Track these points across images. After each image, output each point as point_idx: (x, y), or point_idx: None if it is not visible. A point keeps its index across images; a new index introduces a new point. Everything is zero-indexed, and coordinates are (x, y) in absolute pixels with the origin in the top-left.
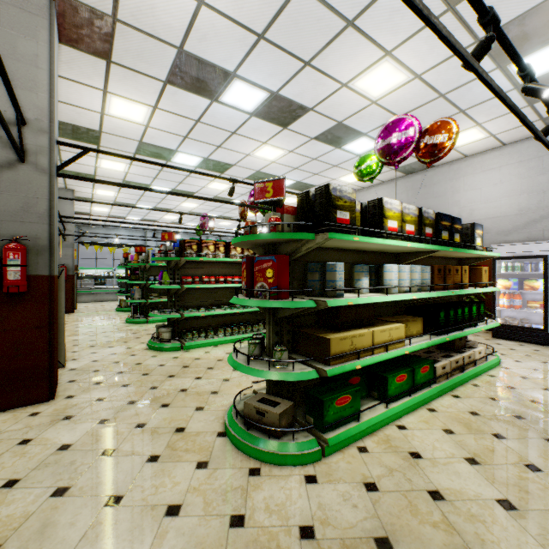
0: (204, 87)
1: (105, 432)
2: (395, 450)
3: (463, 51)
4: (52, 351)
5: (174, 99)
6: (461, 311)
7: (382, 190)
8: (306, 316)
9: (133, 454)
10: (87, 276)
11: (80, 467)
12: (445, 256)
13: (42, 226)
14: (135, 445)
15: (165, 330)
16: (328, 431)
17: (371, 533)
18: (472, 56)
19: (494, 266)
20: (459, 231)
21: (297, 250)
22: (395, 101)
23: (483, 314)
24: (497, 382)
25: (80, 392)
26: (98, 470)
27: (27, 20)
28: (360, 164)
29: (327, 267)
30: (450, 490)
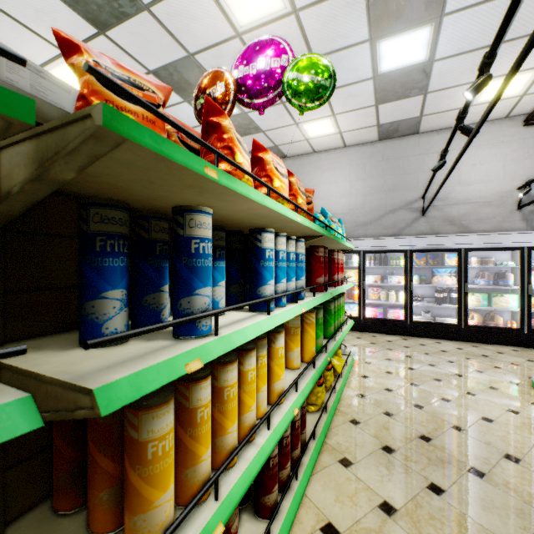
0: None
1: None
2: None
3: None
4: None
5: None
6: None
7: None
8: None
9: None
10: None
11: None
12: None
13: None
14: None
15: None
16: None
17: None
18: None
19: None
20: None
21: None
22: None
23: None
24: None
25: None
26: None
27: None
28: None
29: None
30: None
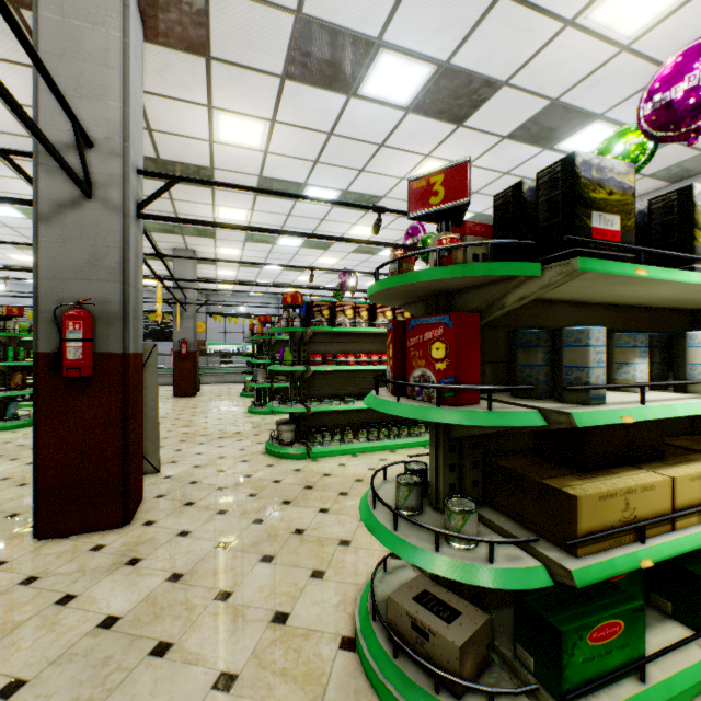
0: (336, 74)
1: (171, 601)
2: None
3: None
4: (127, 457)
5: (296, 102)
6: None
7: None
8: (510, 434)
9: (196, 661)
10: (216, 353)
11: (112, 673)
12: None
13: (113, 284)
14: (205, 641)
15: (285, 429)
16: (573, 699)
17: None
18: None
19: None
20: None
21: (494, 305)
22: (670, 37)
23: None
24: None
25: (163, 516)
26: (134, 689)
27: (94, 3)
28: (605, 151)
29: (565, 337)
30: None
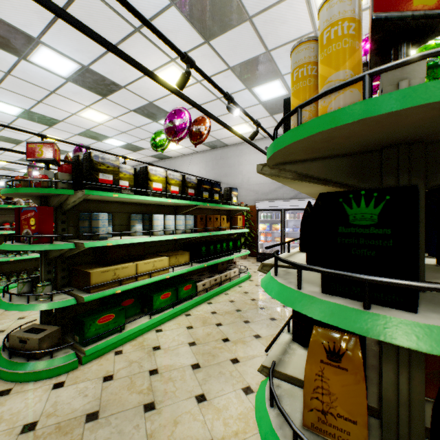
0: (7, 43)
1: None
2: (144, 348)
3: (157, 77)
4: None
5: None
6: (220, 246)
7: (196, 158)
8: (85, 256)
9: None
10: None
11: None
12: (218, 209)
13: None
14: None
15: None
16: (90, 344)
17: (87, 411)
18: (179, 80)
19: (258, 215)
20: (218, 192)
21: (68, 203)
22: (189, 95)
23: (240, 247)
24: (240, 290)
25: None
26: None
27: None
28: (155, 137)
29: (92, 216)
30: (166, 366)
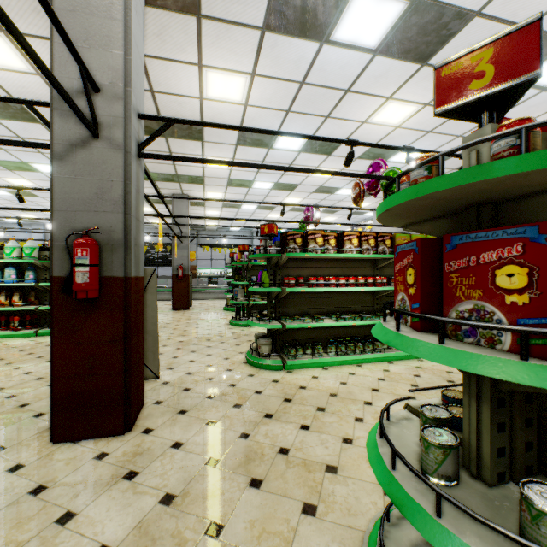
0: (311, 20)
1: (162, 532)
2: None
3: None
4: (129, 371)
5: (274, 54)
6: None
7: None
8: None
9: None
10: (204, 275)
11: None
12: None
13: (117, 215)
14: None
15: (263, 342)
16: None
17: None
18: None
19: None
20: None
21: None
22: None
23: None
24: None
25: (159, 424)
26: None
27: None
28: None
29: None
30: None
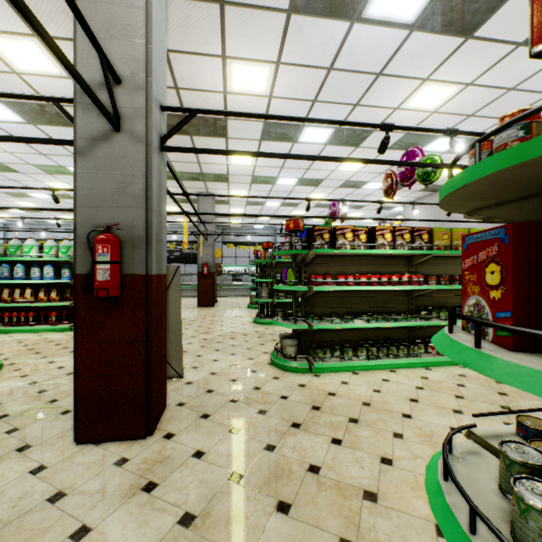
0: None
1: None
2: None
3: None
4: (150, 372)
5: (300, 39)
6: None
7: None
8: None
9: None
10: (229, 273)
11: None
12: None
13: (138, 210)
14: None
15: (289, 343)
16: None
17: None
18: None
19: None
20: None
21: None
22: None
23: None
24: None
25: (181, 429)
26: None
27: None
28: None
29: None
30: None
